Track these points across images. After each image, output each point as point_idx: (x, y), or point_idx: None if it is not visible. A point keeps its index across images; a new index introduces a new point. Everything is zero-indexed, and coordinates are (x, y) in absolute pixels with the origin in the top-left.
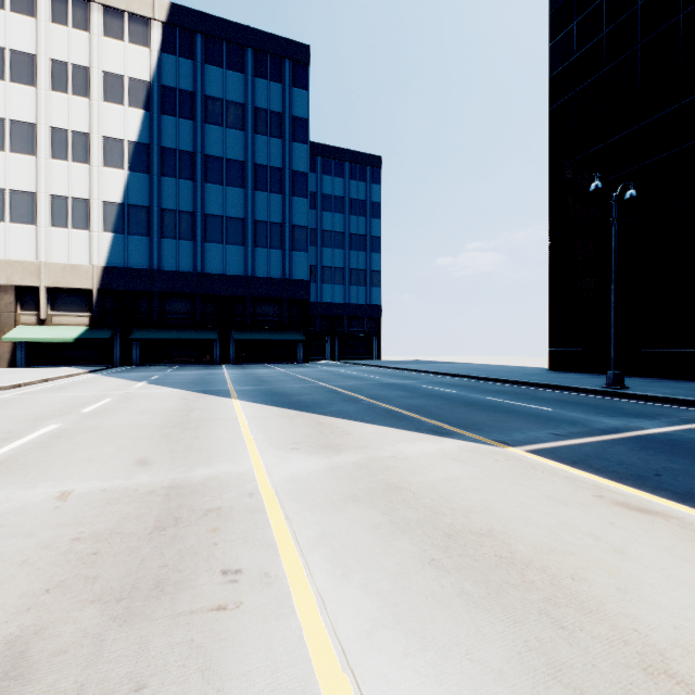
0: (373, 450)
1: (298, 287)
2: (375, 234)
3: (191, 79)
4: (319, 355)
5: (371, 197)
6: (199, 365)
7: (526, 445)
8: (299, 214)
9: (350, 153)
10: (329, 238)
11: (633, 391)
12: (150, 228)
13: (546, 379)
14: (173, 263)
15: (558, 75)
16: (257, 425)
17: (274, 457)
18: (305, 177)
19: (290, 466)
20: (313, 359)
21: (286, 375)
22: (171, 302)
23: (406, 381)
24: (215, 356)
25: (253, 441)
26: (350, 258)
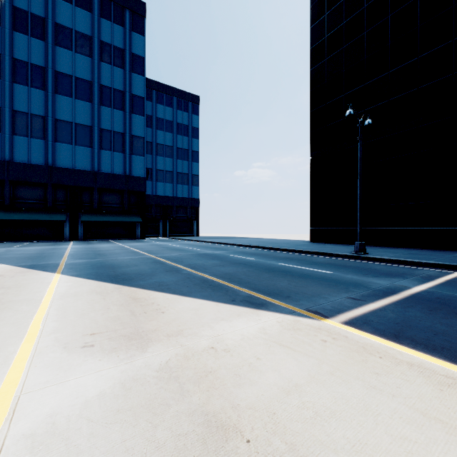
0: (187, 337)
1: (136, 182)
2: (195, 149)
3: (42, 7)
4: (154, 233)
5: (192, 123)
6: (50, 241)
7: (338, 315)
8: (137, 127)
9: (177, 91)
10: (162, 149)
11: (373, 255)
12: (1, 125)
13: (313, 248)
14: (24, 156)
15: (316, 47)
16: (60, 306)
17: (46, 369)
18: (142, 100)
19: (61, 389)
20: (149, 236)
21: (122, 248)
22: (22, 189)
23: (218, 252)
24: (65, 234)
25: (36, 336)
26: (177, 165)
